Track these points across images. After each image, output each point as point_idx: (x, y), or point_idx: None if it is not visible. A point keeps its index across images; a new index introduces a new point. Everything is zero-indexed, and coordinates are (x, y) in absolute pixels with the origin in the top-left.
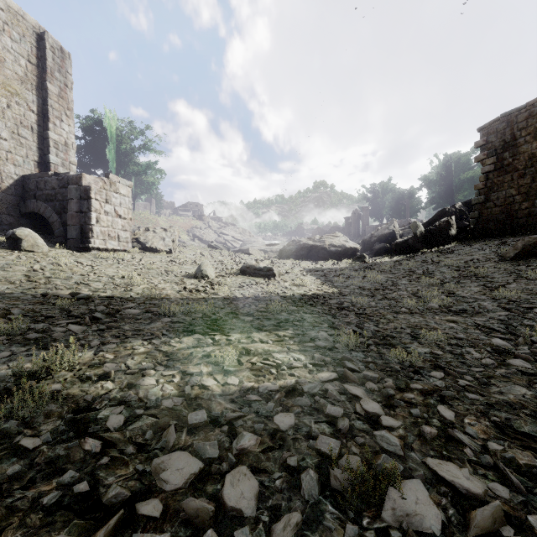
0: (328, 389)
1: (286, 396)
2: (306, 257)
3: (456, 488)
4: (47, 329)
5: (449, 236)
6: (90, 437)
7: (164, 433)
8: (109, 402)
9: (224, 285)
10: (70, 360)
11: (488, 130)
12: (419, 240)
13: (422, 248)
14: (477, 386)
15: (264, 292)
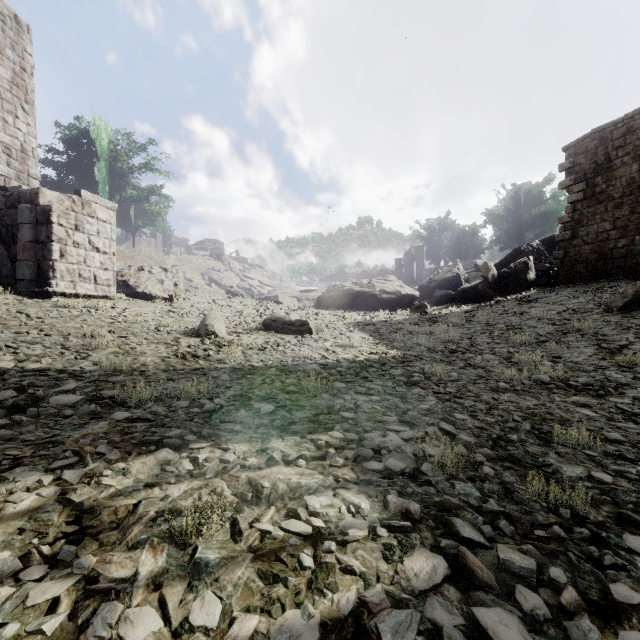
0: (438, 625)
1: None
2: (351, 306)
3: None
4: None
5: (527, 280)
6: None
7: None
8: None
9: (237, 347)
10: None
11: (576, 149)
12: (490, 285)
13: (495, 296)
14: None
15: (296, 357)
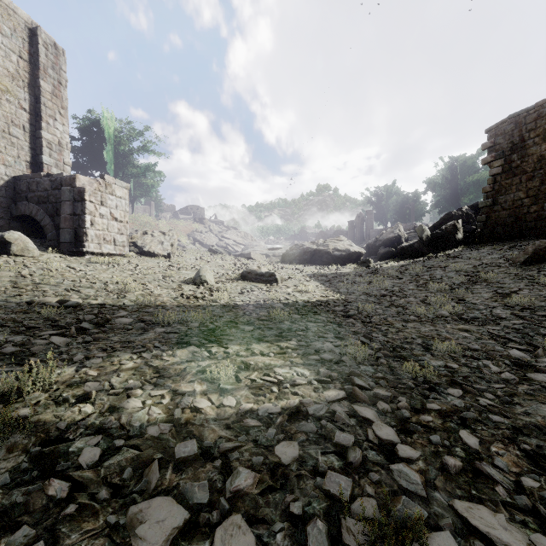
0: (336, 411)
1: (289, 420)
2: (309, 261)
3: (493, 542)
4: (27, 341)
5: (455, 240)
6: (57, 477)
7: (146, 470)
8: (85, 430)
9: (224, 291)
10: (46, 379)
11: (496, 131)
12: (425, 244)
13: (428, 253)
14: (499, 405)
15: (266, 299)
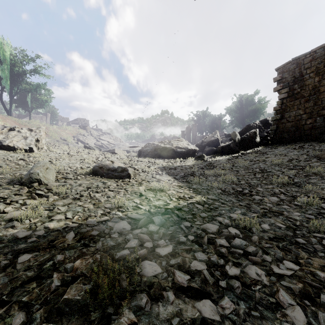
0: None
1: None
2: (159, 156)
3: None
4: None
5: (255, 142)
6: None
7: None
8: None
9: (51, 197)
10: None
11: (283, 69)
12: (237, 144)
13: (239, 150)
14: None
15: (108, 207)
